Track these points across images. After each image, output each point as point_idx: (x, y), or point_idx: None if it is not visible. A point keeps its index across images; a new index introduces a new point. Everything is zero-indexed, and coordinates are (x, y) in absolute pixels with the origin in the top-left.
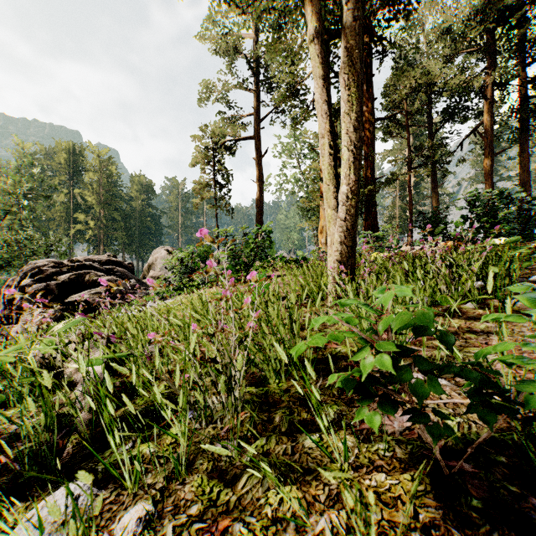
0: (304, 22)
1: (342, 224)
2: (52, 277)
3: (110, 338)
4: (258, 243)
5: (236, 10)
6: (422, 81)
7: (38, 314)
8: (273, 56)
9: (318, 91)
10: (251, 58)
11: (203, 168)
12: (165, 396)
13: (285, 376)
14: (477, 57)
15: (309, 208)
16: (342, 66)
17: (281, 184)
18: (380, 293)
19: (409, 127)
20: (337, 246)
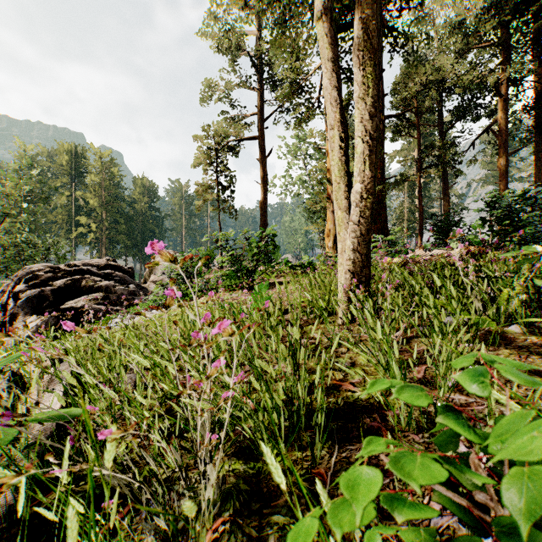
0: (310, 11)
1: (355, 228)
2: (47, 283)
3: (1, 419)
4: (261, 247)
5: (238, 2)
6: (433, 78)
7: (31, 322)
8: (277, 52)
9: (327, 76)
10: (255, 55)
11: (205, 169)
12: (121, 467)
13: (286, 439)
14: (490, 53)
15: (315, 211)
16: (355, 42)
17: (286, 186)
18: (476, 383)
19: (419, 126)
20: (349, 254)
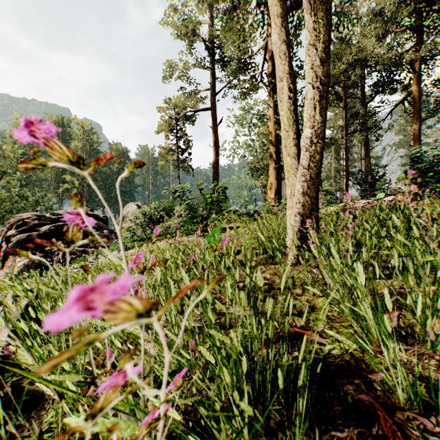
0: None
1: (304, 172)
2: (35, 228)
3: None
4: (213, 197)
5: None
6: (357, 57)
7: (19, 261)
8: (227, 35)
9: (276, 31)
10: (208, 39)
11: (167, 135)
12: None
13: None
14: (404, 37)
15: (258, 169)
16: None
17: (234, 149)
18: None
19: (345, 98)
20: (298, 197)
